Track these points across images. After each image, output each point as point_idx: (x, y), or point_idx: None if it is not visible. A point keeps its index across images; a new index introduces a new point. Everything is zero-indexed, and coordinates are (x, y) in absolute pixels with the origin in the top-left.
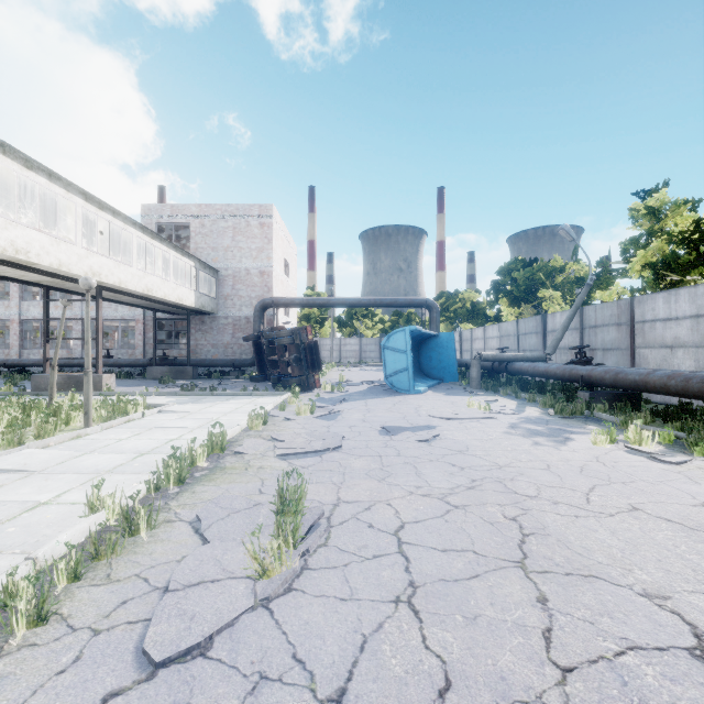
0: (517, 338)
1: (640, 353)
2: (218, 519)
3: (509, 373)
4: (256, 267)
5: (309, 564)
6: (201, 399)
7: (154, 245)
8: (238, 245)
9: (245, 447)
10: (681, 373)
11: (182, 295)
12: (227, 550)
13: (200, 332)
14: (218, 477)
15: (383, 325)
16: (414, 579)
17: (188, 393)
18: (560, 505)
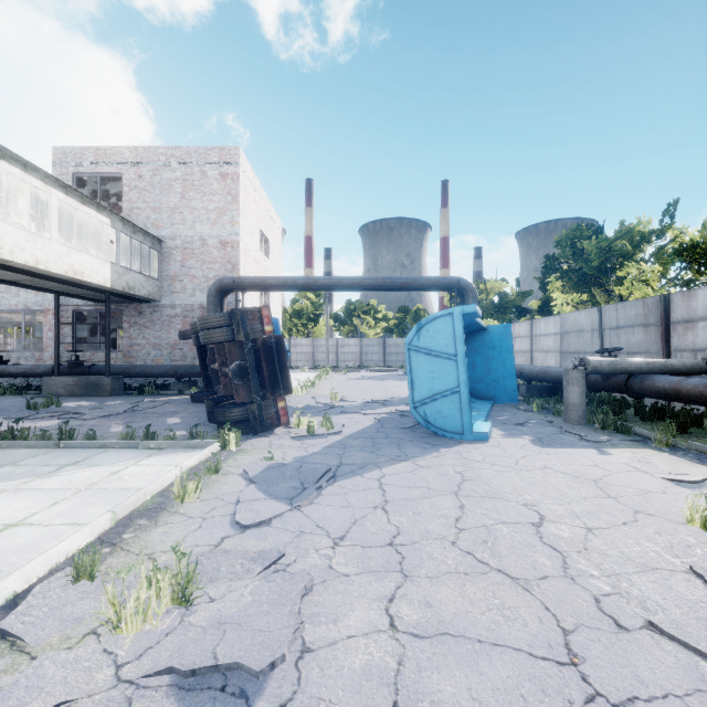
0: (600, 334)
1: None
2: None
3: (632, 394)
4: (216, 236)
5: None
6: None
7: (5, 171)
8: (189, 205)
9: None
10: None
11: (81, 265)
12: None
13: (136, 327)
14: None
15: (386, 323)
16: None
17: (6, 443)
18: None
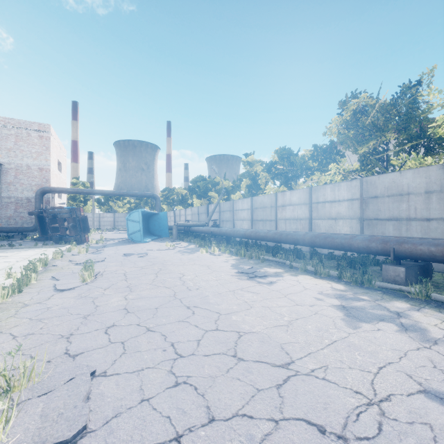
0: (198, 215)
1: (235, 222)
2: (61, 276)
3: (191, 232)
4: (36, 165)
5: (97, 279)
6: (6, 251)
7: None
8: (20, 148)
9: (57, 263)
10: (234, 229)
11: None
12: (69, 280)
13: None
14: (51, 271)
15: (130, 205)
16: (127, 278)
17: None
18: (175, 265)
